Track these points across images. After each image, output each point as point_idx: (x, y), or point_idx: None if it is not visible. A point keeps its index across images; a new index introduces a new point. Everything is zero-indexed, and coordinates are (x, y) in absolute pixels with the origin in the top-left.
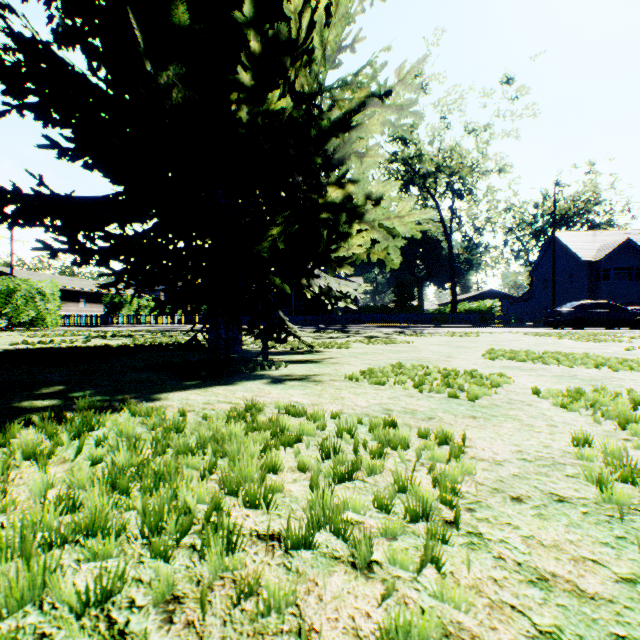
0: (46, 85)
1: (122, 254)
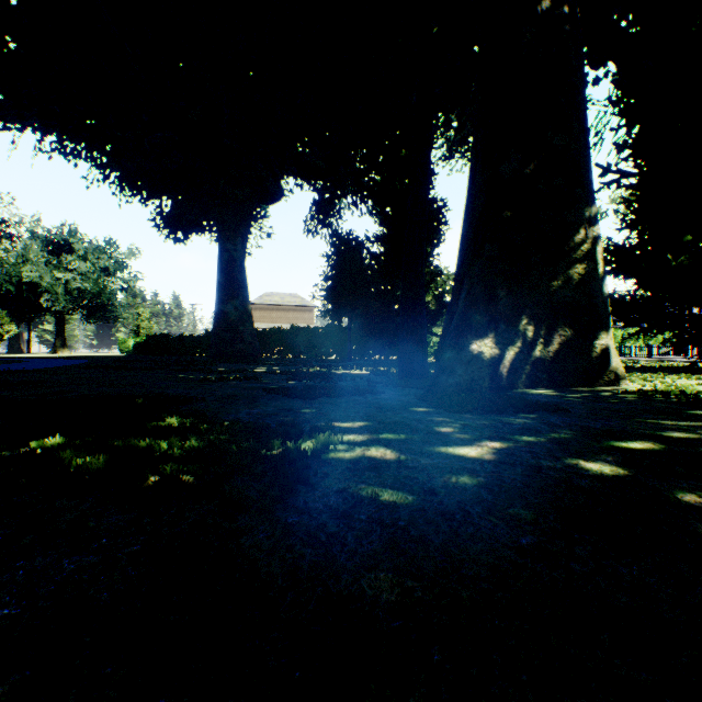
0: (628, 274)
1: (646, 319)
